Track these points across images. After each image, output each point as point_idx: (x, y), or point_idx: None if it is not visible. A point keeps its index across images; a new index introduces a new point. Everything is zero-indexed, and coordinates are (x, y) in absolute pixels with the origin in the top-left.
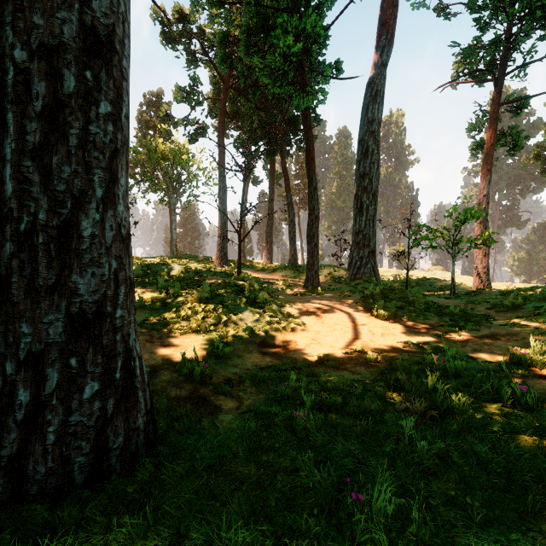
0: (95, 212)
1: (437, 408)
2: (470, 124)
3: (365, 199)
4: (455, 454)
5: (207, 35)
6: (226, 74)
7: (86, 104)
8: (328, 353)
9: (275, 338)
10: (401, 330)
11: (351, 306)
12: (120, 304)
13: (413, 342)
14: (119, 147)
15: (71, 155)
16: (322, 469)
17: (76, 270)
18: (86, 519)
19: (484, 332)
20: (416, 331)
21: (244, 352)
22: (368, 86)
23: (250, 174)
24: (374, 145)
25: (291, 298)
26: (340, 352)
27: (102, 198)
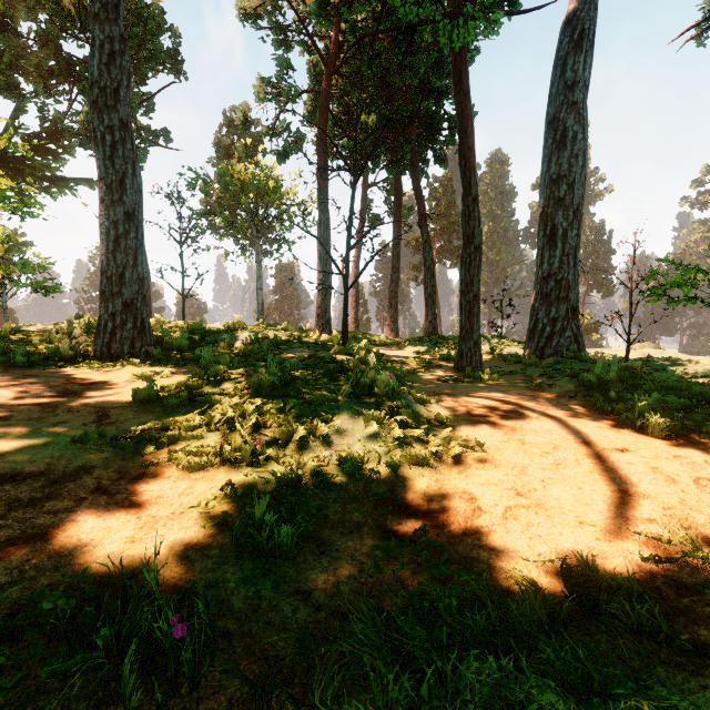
0: None
1: None
2: None
3: (560, 219)
4: None
5: None
6: (330, 53)
7: None
8: (589, 555)
9: (419, 483)
10: None
11: (563, 404)
12: None
13: None
14: None
15: None
16: None
17: None
18: None
19: None
20: None
21: (337, 530)
22: (564, 27)
23: (366, 210)
24: (576, 125)
25: (437, 386)
26: (626, 551)
27: None
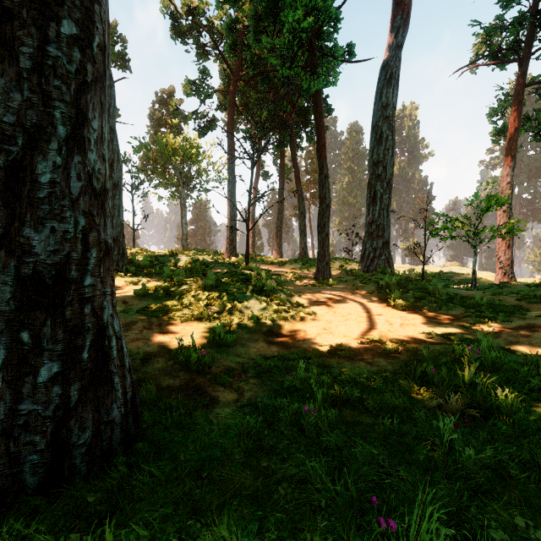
0: (55, 154)
1: (477, 406)
2: (491, 109)
3: (379, 187)
4: (512, 465)
5: (217, 27)
6: (235, 66)
7: (43, 18)
8: (341, 343)
9: (283, 327)
10: (422, 321)
11: (364, 297)
12: (91, 270)
13: (437, 333)
14: (90, 81)
15: (22, 79)
16: (337, 480)
17: (29, 223)
18: (29, 536)
19: (518, 323)
20: (439, 322)
21: (248, 341)
22: (382, 69)
23: (260, 168)
24: (388, 131)
25: (301, 288)
26: (355, 342)
27: (66, 139)
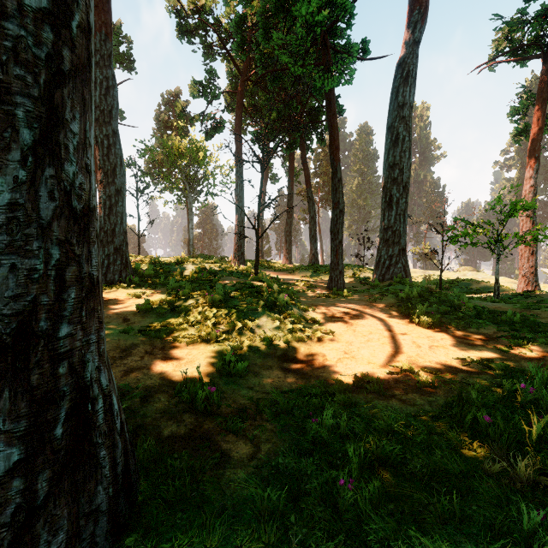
0: (17, 166)
1: None
2: (512, 108)
3: (395, 191)
4: None
5: (224, 25)
6: (243, 66)
7: None
8: (366, 372)
9: (299, 350)
10: (452, 342)
11: (384, 311)
12: (68, 315)
13: (473, 358)
14: (67, 70)
15: None
16: None
17: None
18: None
19: None
20: (471, 343)
21: (262, 368)
22: (398, 67)
23: (268, 171)
24: (405, 132)
25: (314, 300)
26: (382, 371)
27: (34, 146)
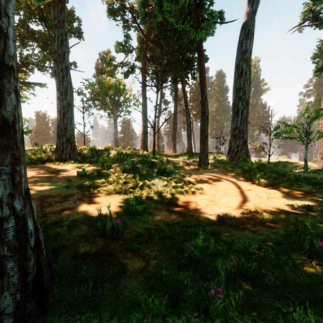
0: None
1: None
2: (314, 54)
3: (240, 105)
4: None
5: (135, 8)
6: (147, 32)
7: None
8: (226, 213)
9: (180, 199)
10: (282, 195)
11: (235, 177)
12: None
13: (299, 205)
14: None
15: None
16: None
17: None
18: None
19: None
20: (295, 196)
21: (154, 210)
22: (242, 28)
23: (162, 98)
24: (246, 68)
25: (190, 171)
26: (237, 212)
27: None
